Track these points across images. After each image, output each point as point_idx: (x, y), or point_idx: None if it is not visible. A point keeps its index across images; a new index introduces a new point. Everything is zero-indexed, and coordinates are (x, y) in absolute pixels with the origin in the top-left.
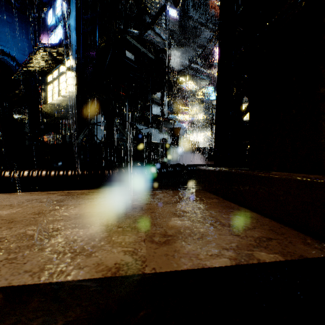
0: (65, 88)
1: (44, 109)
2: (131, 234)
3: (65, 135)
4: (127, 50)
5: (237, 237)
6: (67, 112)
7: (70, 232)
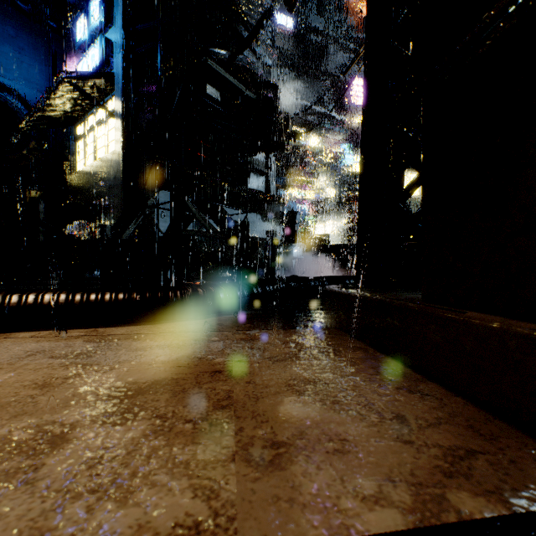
0: (106, 145)
1: (71, 182)
2: (208, 441)
3: (105, 226)
4: (208, 83)
5: (409, 447)
6: (108, 186)
7: (94, 434)
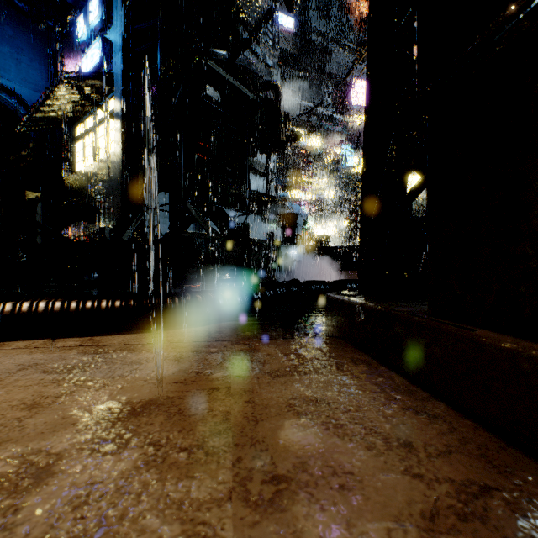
0: (105, 146)
1: (70, 183)
2: (204, 474)
3: (104, 228)
4: (208, 84)
5: (419, 482)
6: (108, 187)
7: (82, 466)
